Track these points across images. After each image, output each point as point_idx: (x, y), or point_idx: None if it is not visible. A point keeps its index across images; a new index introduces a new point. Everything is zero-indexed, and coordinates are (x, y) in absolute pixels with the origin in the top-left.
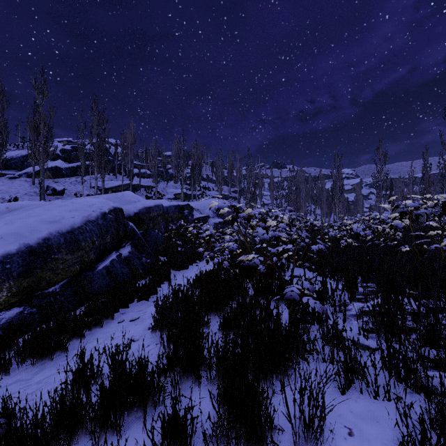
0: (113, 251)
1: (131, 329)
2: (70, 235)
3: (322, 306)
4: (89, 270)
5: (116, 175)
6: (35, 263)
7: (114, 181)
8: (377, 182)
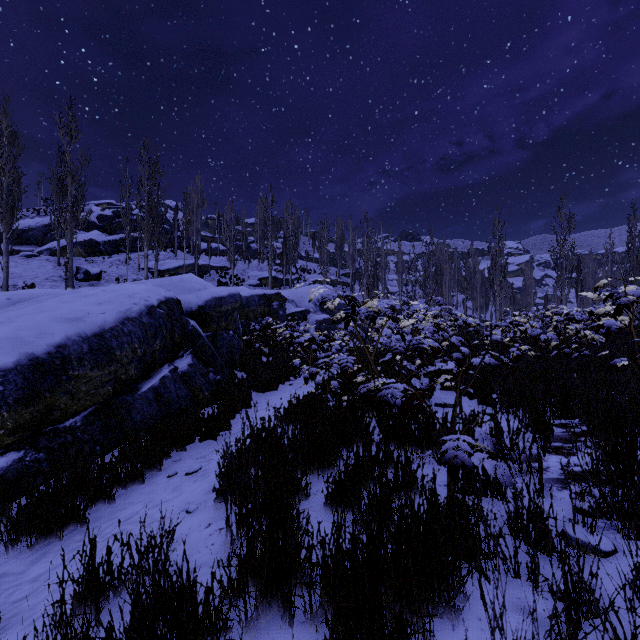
0: (165, 363)
1: (186, 490)
2: (97, 340)
3: (508, 471)
4: (128, 393)
5: (175, 252)
6: (43, 383)
7: (173, 260)
8: (557, 259)
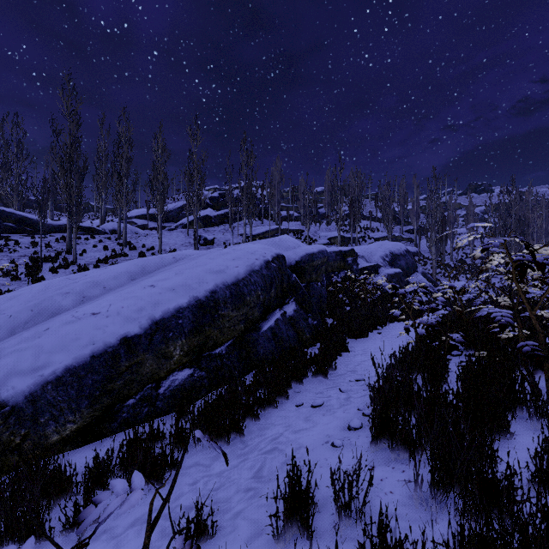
0: (276, 308)
1: (319, 422)
2: (235, 287)
3: None
4: (253, 331)
5: (262, 220)
6: (204, 319)
7: (261, 227)
8: None
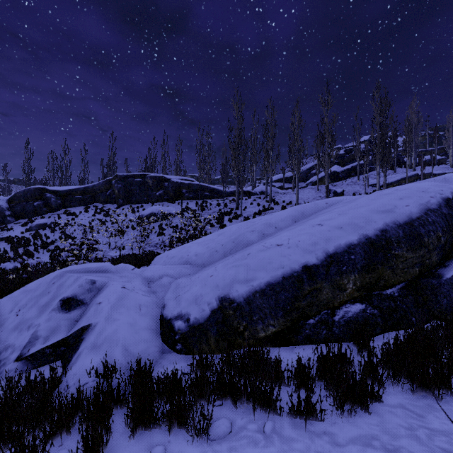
0: None
1: None
2: (408, 227)
3: None
4: (430, 277)
5: (394, 169)
6: (376, 257)
7: (394, 175)
8: None
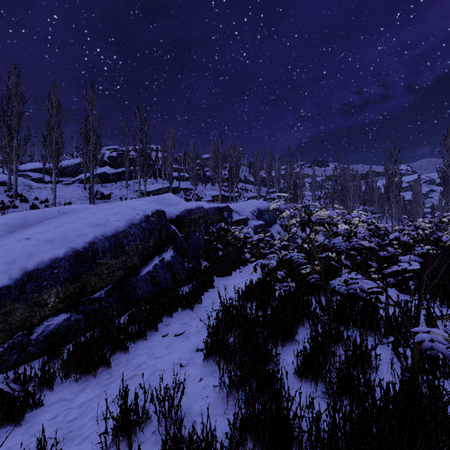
0: (155, 255)
1: (177, 348)
2: (114, 239)
3: None
4: (133, 275)
5: (156, 179)
6: (81, 267)
7: (155, 185)
8: (444, 177)
